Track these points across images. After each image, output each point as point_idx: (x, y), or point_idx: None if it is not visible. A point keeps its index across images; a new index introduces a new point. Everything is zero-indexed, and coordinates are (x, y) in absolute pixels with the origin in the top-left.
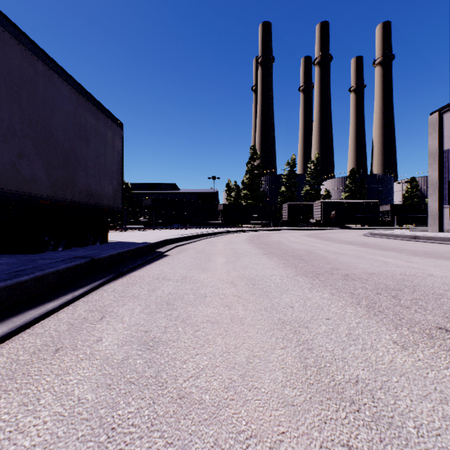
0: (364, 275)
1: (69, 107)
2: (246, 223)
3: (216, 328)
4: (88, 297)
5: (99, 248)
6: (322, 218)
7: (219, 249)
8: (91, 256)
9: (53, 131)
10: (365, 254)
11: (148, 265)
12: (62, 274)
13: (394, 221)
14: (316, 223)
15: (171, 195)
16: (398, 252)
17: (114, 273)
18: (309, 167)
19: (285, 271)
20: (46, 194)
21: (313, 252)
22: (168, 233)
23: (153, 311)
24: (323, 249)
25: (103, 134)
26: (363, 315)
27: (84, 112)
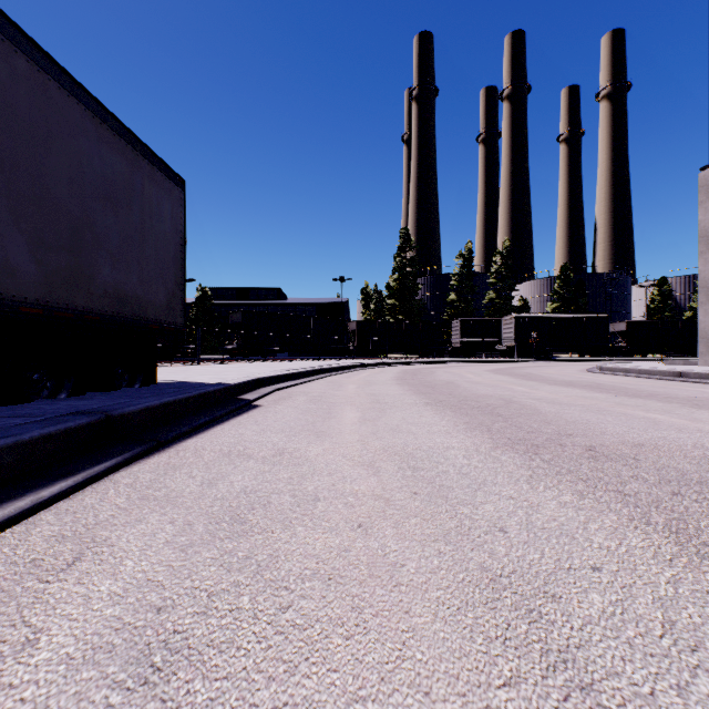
0: (625, 448)
1: (81, 144)
2: (393, 352)
3: (332, 599)
4: (73, 498)
5: (134, 394)
6: (516, 343)
7: (348, 394)
8: (105, 412)
9: (47, 182)
10: (607, 404)
11: (219, 425)
12: (32, 449)
13: (632, 349)
14: (506, 351)
15: (273, 306)
16: (663, 401)
17: (145, 444)
18: (495, 262)
19: (470, 439)
20: (34, 296)
21: (512, 400)
22: (266, 367)
23: (196, 539)
24: (529, 396)
25: (148, 196)
26: (675, 556)
27: (111, 155)
